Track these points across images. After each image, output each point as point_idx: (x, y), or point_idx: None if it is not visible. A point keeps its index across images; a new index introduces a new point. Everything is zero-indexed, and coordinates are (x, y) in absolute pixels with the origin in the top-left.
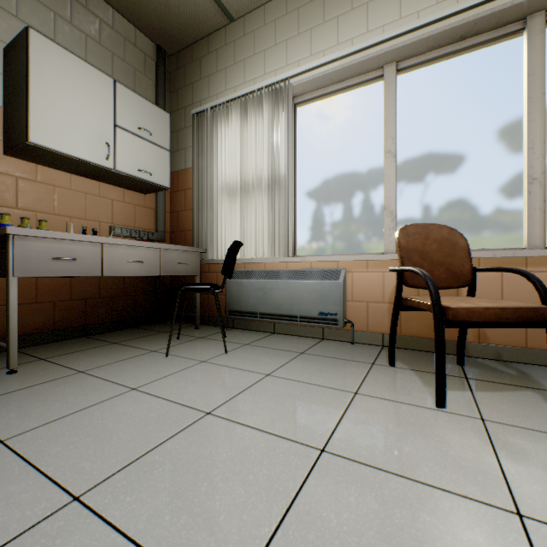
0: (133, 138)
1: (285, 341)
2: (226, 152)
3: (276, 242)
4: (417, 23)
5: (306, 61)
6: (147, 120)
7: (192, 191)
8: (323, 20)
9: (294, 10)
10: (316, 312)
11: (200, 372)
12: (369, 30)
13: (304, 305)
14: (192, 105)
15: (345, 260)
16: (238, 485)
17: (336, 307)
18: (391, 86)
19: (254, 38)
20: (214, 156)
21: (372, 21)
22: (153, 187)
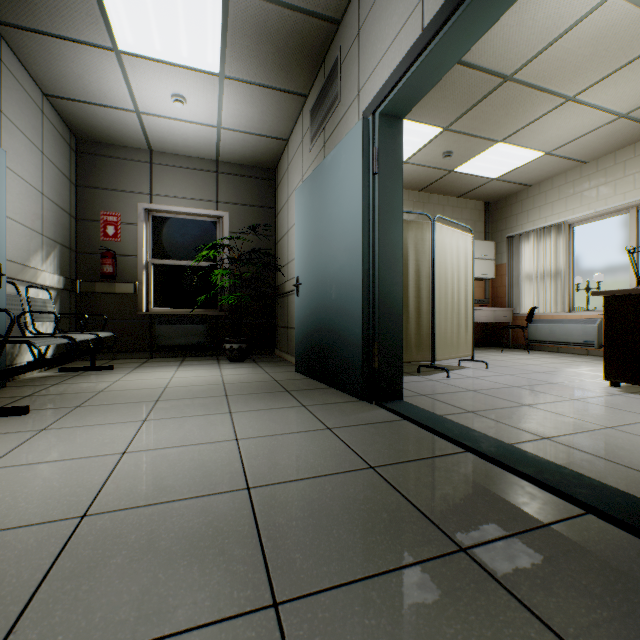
0: (479, 260)
1: (562, 354)
2: (527, 257)
3: (558, 305)
4: (639, 198)
5: (577, 209)
6: (484, 250)
7: (506, 277)
8: (587, 187)
9: (570, 182)
10: (581, 340)
11: (518, 355)
12: (615, 194)
13: (574, 337)
14: (505, 230)
15: (599, 314)
16: (533, 362)
17: (593, 338)
18: (632, 220)
19: (544, 195)
20: (520, 259)
21: (617, 190)
22: (485, 279)
